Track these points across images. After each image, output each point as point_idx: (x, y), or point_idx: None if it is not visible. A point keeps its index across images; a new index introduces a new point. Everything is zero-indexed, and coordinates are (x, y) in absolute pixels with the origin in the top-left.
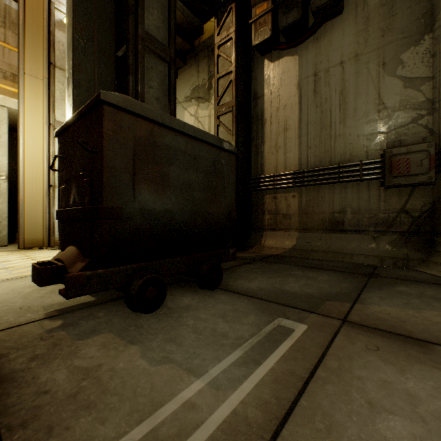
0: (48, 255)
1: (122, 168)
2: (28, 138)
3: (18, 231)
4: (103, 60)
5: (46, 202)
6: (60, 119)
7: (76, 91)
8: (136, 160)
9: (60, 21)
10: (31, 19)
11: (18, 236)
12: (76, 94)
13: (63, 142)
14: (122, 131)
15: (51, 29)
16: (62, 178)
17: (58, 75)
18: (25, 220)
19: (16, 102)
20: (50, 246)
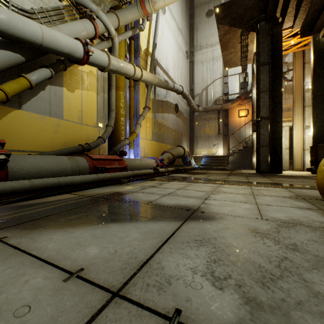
0: (304, 172)
1: (321, 154)
2: (295, 135)
3: (292, 165)
4: (321, 121)
5: (302, 156)
6: (306, 125)
7: (313, 132)
8: (323, 153)
9: (307, 89)
10: (296, 96)
11: (293, 167)
12: (313, 132)
13: (311, 149)
14: (321, 149)
15: (303, 94)
16: (310, 154)
17: (306, 109)
18: (294, 162)
19: (291, 123)
20: (303, 171)
